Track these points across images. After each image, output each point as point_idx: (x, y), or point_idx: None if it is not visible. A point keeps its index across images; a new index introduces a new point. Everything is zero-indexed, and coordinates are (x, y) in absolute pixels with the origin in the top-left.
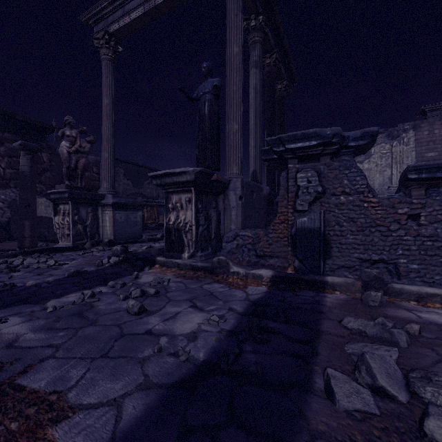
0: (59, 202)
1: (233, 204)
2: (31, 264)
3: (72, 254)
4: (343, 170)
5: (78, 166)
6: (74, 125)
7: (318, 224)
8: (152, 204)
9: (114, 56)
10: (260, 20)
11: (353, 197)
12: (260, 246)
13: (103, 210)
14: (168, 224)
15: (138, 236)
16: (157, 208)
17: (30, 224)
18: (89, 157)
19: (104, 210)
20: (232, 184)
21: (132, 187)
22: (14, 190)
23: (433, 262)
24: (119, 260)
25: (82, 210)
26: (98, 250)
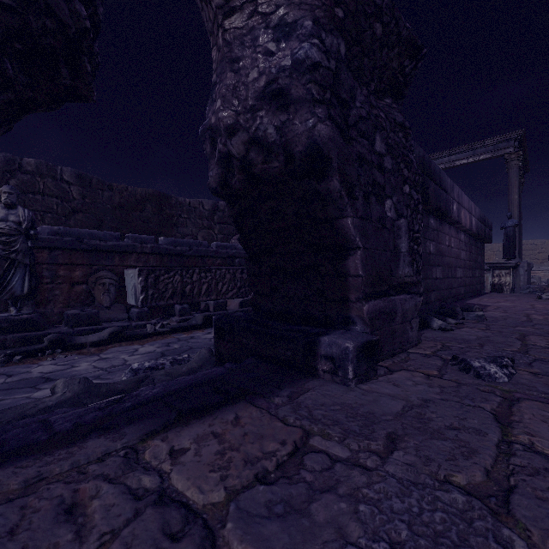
0: None
1: (521, 273)
2: None
3: None
4: None
5: None
6: None
7: None
8: None
9: None
10: (519, 165)
11: None
12: (546, 291)
13: None
14: (493, 282)
15: None
16: None
17: None
18: None
19: None
20: (521, 265)
21: None
22: None
23: None
24: None
25: None
26: None
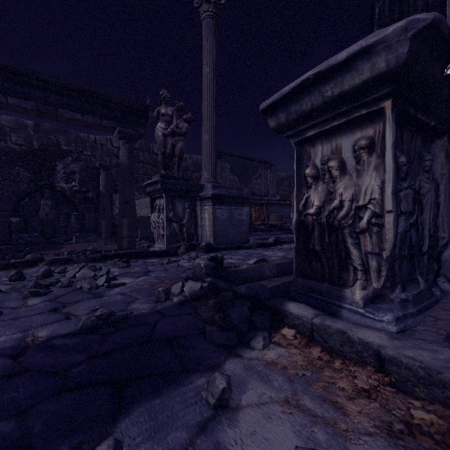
0: (154, 195)
1: None
2: (82, 278)
3: (155, 262)
4: None
5: (175, 151)
6: (169, 100)
7: None
8: (261, 202)
9: (215, 10)
10: None
11: None
12: None
13: (202, 206)
14: (302, 215)
15: (244, 239)
16: (266, 207)
17: (128, 222)
18: (198, 157)
19: (203, 205)
20: None
21: (238, 183)
22: (136, 193)
23: None
24: (199, 290)
25: (178, 206)
26: (189, 257)
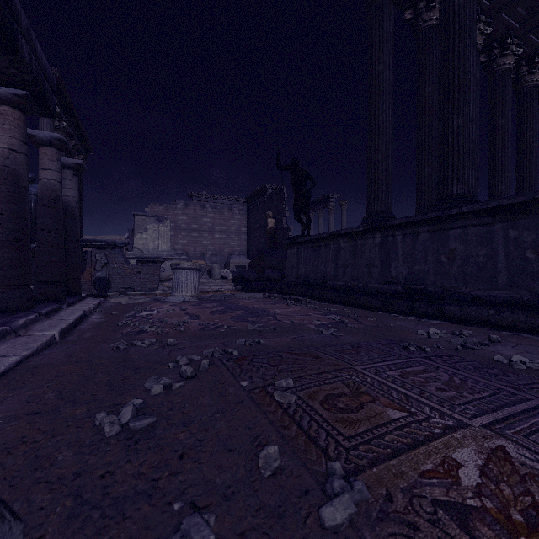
0: None
1: None
2: None
3: None
4: (116, 255)
5: None
6: None
7: (106, 275)
8: None
9: None
10: (64, 125)
11: (120, 265)
12: None
13: None
14: None
15: None
16: None
17: None
18: None
19: None
20: None
21: None
22: None
23: (144, 287)
24: None
25: None
26: None
